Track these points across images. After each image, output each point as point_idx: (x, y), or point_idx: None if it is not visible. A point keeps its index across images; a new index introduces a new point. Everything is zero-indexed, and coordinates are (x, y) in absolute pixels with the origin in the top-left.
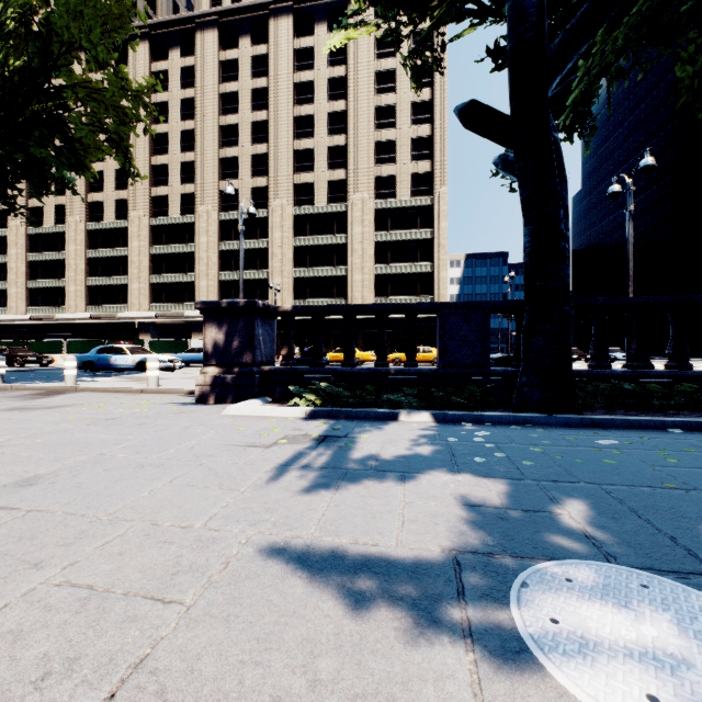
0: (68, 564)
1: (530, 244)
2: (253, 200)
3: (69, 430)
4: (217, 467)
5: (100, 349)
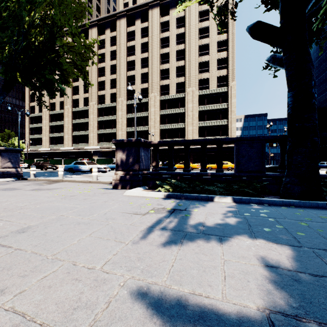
0: (19, 292)
1: (292, 102)
2: (142, 94)
3: (53, 201)
4: (116, 226)
5: (75, 162)
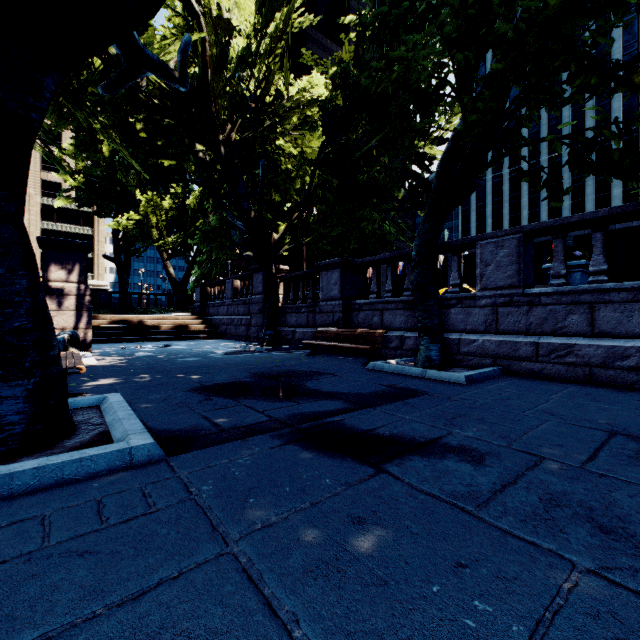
0: None
1: (119, 281)
2: None
3: None
4: None
5: None
